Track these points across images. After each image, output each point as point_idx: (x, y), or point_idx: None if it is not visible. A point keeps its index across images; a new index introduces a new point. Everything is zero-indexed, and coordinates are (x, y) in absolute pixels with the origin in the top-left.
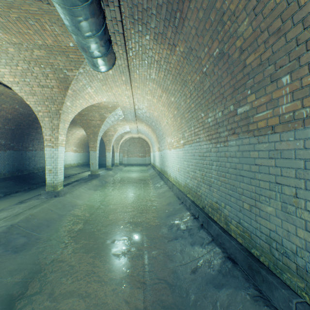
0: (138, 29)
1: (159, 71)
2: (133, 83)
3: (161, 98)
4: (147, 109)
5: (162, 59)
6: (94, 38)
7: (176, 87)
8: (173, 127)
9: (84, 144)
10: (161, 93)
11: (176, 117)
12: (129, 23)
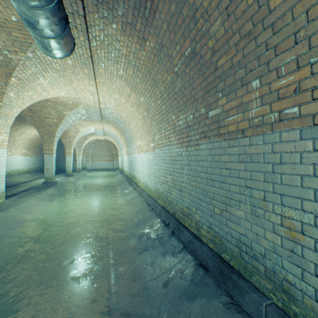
0: (103, 15)
1: (128, 68)
2: (98, 78)
3: (130, 98)
4: (114, 109)
5: (131, 54)
6: (44, 10)
7: (146, 87)
8: (142, 129)
9: (37, 146)
10: (129, 92)
11: (145, 119)
12: (91, 5)
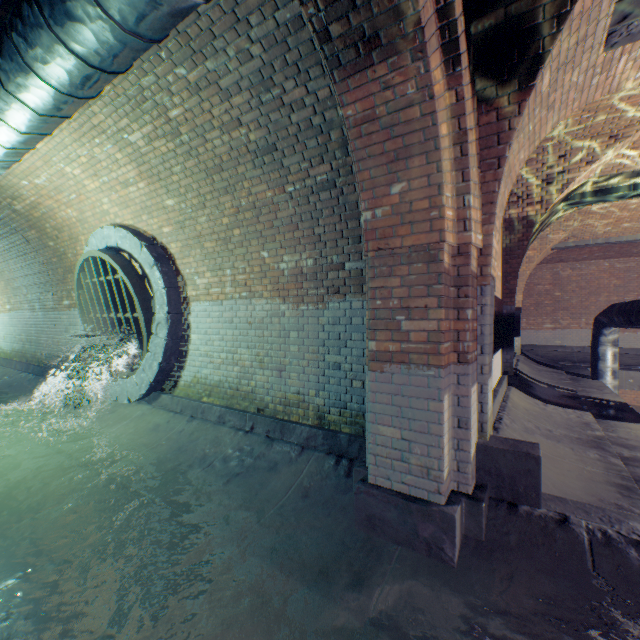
0: None
1: None
2: None
3: None
4: None
5: None
6: None
7: None
8: None
9: None
10: None
11: (0, 280)
12: None
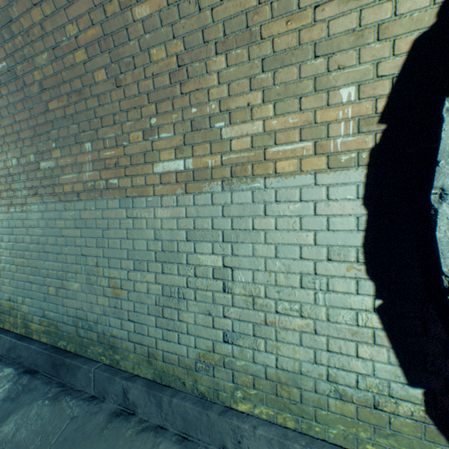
0: None
1: None
2: None
3: None
4: None
5: None
6: None
7: None
8: None
9: None
10: None
11: None
12: None
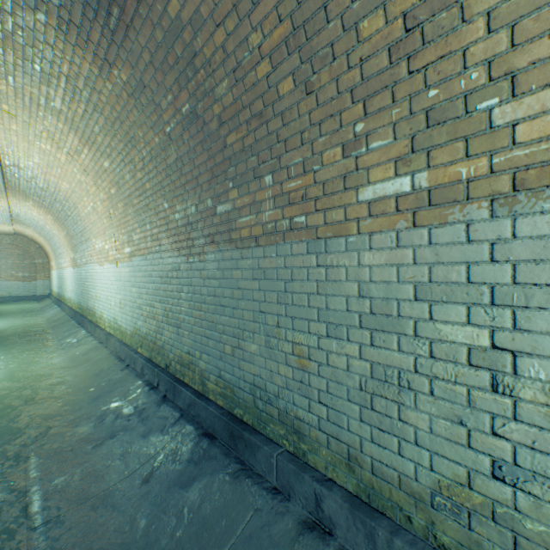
0: None
1: (74, 100)
2: None
3: (80, 156)
4: (41, 170)
5: (81, 78)
6: None
7: (115, 144)
8: (108, 219)
9: None
10: (78, 145)
11: (115, 202)
12: None
